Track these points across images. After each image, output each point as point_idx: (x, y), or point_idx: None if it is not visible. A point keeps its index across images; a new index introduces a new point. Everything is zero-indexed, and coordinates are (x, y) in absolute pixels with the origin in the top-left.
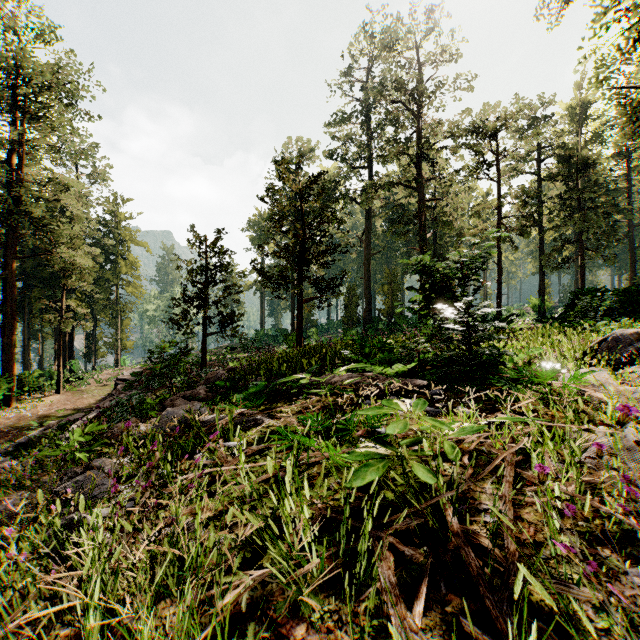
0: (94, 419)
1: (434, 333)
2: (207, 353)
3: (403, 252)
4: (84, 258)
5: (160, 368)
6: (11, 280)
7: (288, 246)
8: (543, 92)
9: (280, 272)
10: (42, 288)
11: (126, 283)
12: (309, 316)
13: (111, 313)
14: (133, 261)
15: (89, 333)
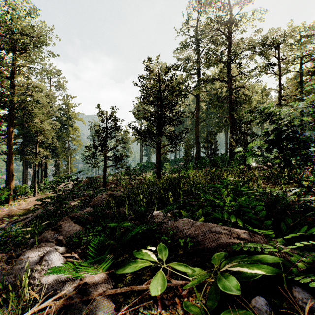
0: (29, 222)
1: (289, 176)
2: (111, 175)
3: (216, 121)
4: (47, 125)
5: (52, 197)
6: (9, 137)
7: (152, 113)
8: (302, 24)
9: (147, 129)
10: (30, 142)
11: (73, 139)
12: (165, 156)
13: (65, 154)
14: (76, 128)
15: (55, 164)
